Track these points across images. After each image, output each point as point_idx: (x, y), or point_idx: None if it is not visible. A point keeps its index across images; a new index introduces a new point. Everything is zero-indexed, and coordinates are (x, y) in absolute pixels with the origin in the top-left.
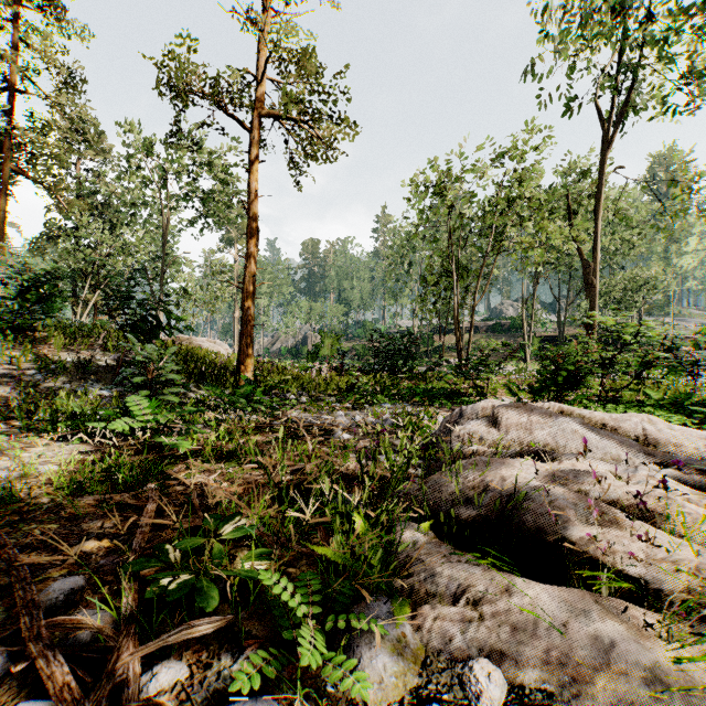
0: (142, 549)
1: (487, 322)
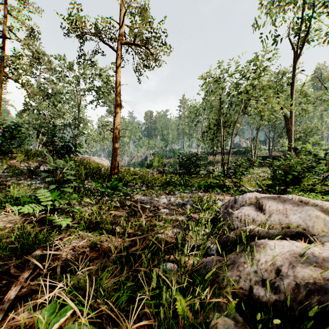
0: None
1: (233, 149)
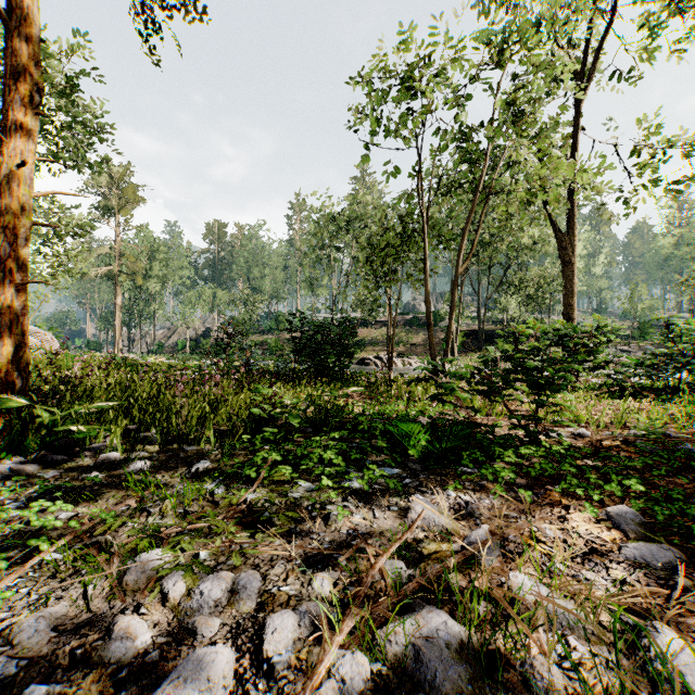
0: None
1: (404, 316)
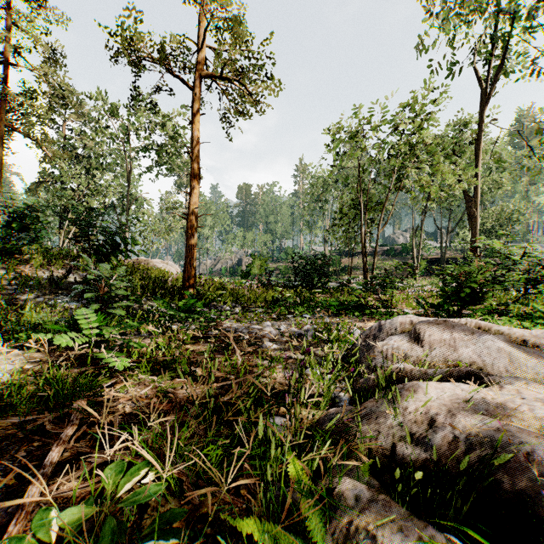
0: (33, 505)
1: (382, 248)
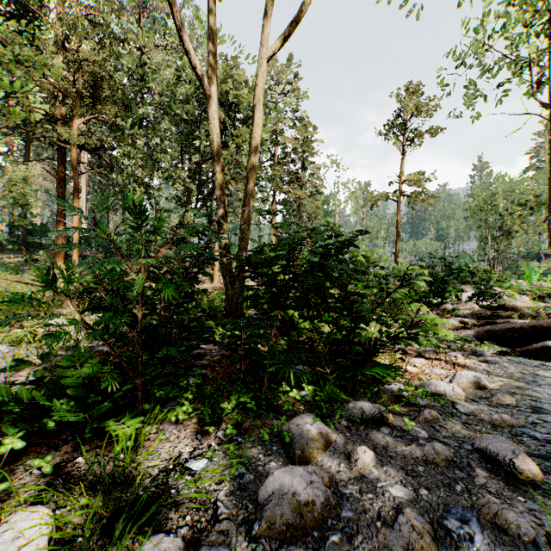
0: None
1: None
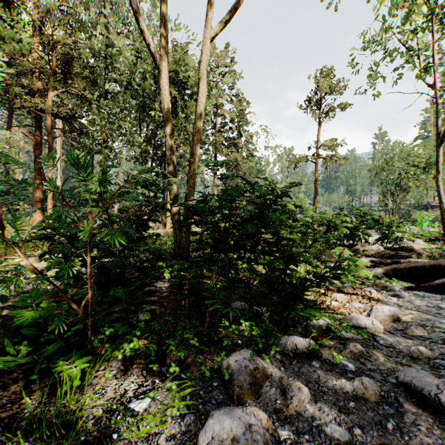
0: None
1: None
